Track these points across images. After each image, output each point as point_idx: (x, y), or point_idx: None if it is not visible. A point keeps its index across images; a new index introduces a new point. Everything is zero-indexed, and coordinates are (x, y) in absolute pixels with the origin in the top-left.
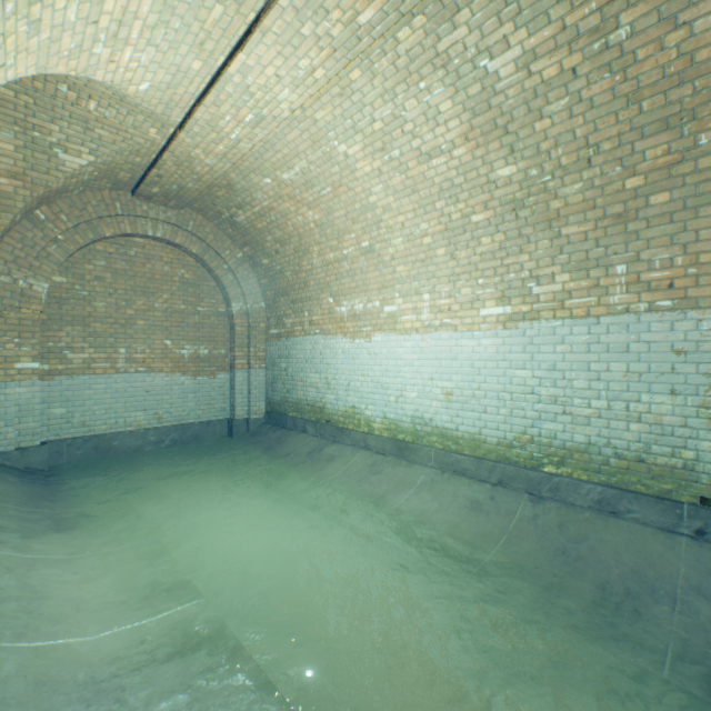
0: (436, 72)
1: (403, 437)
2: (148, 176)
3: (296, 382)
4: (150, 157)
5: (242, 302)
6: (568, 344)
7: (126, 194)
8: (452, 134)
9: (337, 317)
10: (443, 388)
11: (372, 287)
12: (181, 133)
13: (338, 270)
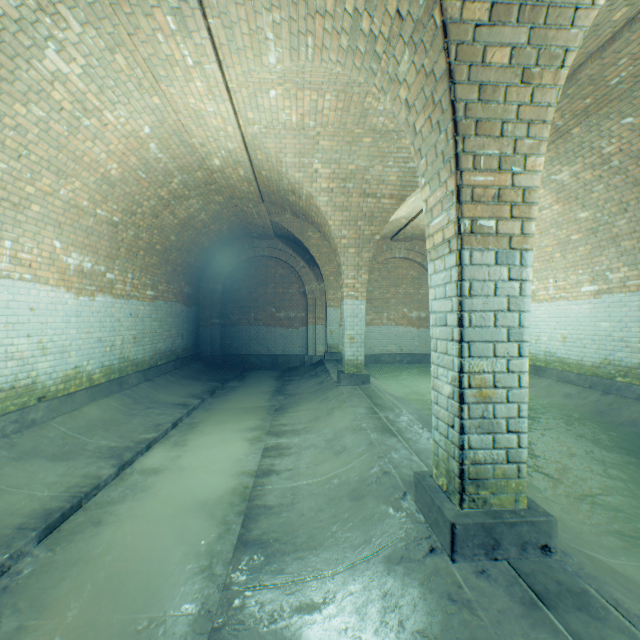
0: None
1: (539, 364)
2: (398, 233)
3: None
4: (400, 227)
5: None
6: (627, 307)
7: (387, 240)
8: (548, 201)
9: None
10: (561, 334)
11: None
12: (414, 220)
13: None
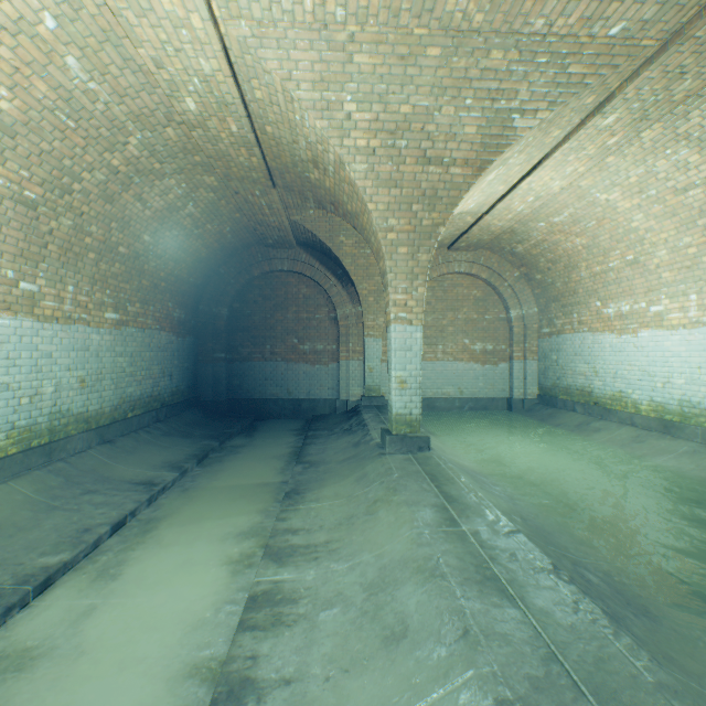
0: (678, 143)
1: (669, 417)
2: (460, 239)
3: (564, 371)
4: (463, 229)
5: (518, 309)
6: None
7: (443, 250)
8: (704, 174)
9: (603, 317)
10: None
11: (637, 291)
12: (485, 217)
13: (603, 279)
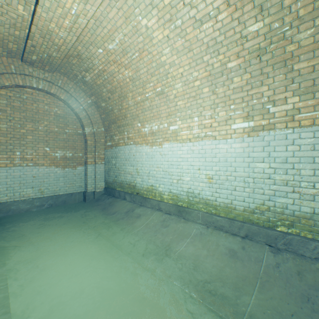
0: None
1: (181, 204)
2: (26, 46)
3: (120, 171)
4: (24, 31)
5: (91, 127)
6: (297, 145)
7: (17, 61)
8: (218, 2)
9: (142, 134)
10: (207, 174)
11: (163, 115)
12: (38, 8)
13: (143, 106)
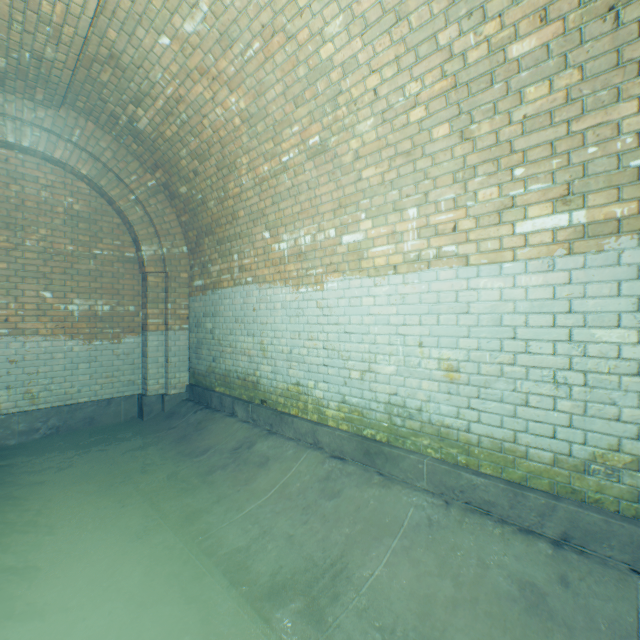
0: None
1: (373, 433)
2: None
3: (223, 348)
4: None
5: (157, 245)
6: None
7: None
8: None
9: (274, 257)
10: (442, 359)
11: (325, 208)
12: None
13: (275, 189)
